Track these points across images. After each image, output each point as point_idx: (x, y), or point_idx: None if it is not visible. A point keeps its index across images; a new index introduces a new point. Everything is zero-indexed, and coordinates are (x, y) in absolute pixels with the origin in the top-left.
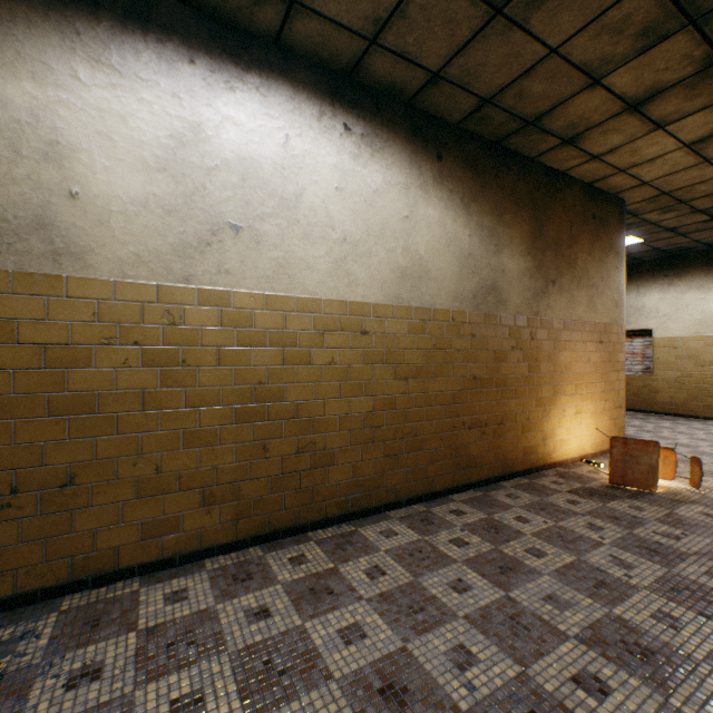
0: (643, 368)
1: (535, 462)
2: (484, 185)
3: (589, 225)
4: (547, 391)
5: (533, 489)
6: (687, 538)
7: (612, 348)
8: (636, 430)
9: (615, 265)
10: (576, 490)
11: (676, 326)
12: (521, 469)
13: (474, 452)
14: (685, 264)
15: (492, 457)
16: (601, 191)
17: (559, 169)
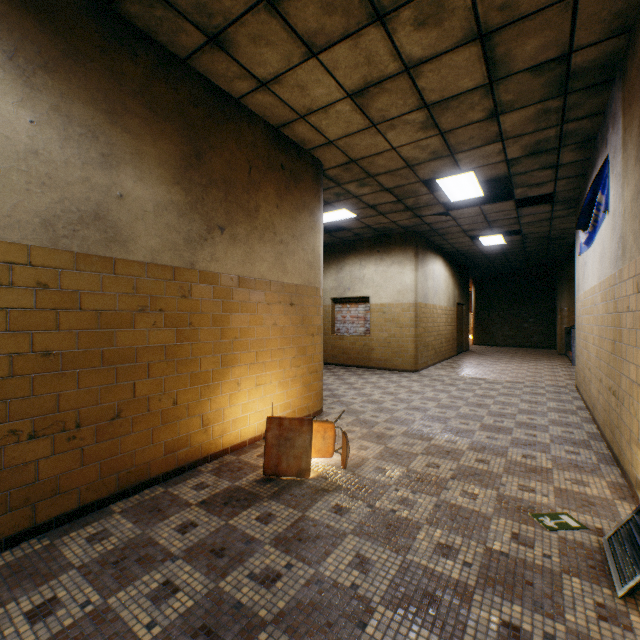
0: (365, 330)
1: (190, 457)
2: (74, 54)
3: (278, 174)
4: (212, 363)
5: (152, 510)
6: (288, 576)
7: (306, 311)
8: (347, 388)
9: (311, 225)
10: (215, 497)
11: (385, 295)
12: (163, 472)
13: (46, 474)
14: (391, 243)
15: (97, 470)
16: (292, 141)
17: (232, 94)
